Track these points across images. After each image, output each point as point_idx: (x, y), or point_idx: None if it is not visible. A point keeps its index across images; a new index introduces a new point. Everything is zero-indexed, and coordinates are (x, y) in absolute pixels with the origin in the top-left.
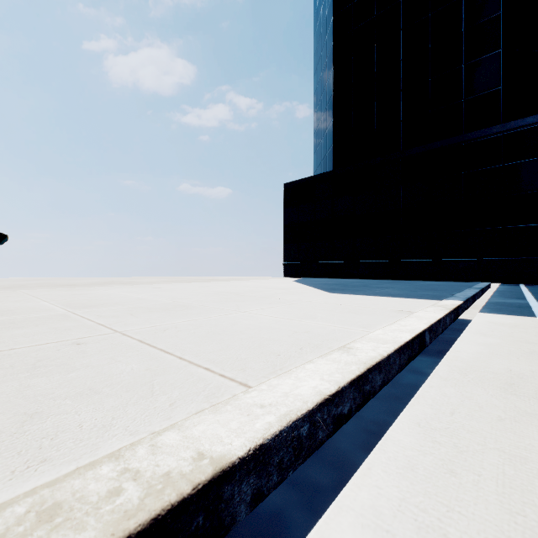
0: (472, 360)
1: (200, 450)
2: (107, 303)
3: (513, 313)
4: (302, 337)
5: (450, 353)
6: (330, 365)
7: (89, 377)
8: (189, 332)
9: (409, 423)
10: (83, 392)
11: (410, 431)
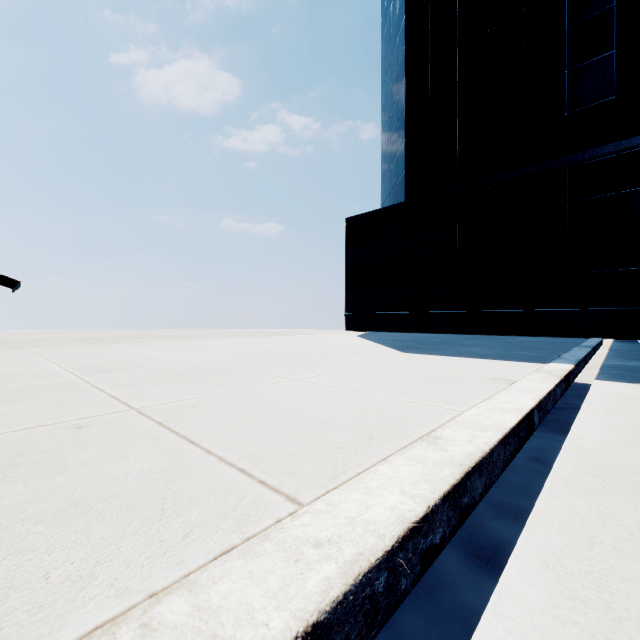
0: (601, 452)
1: (217, 638)
2: (128, 367)
3: (639, 382)
4: (371, 419)
5: (570, 441)
6: (413, 467)
7: (80, 484)
8: (224, 410)
9: (532, 561)
10: (66, 510)
11: (535, 577)
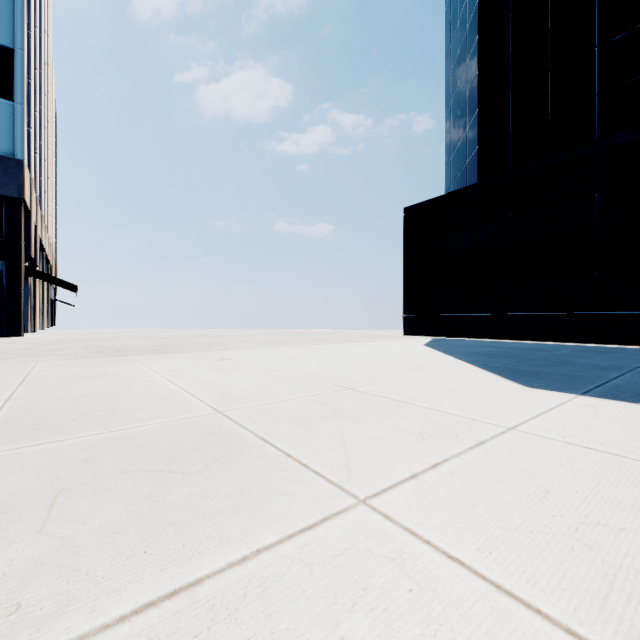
0: None
1: None
2: (86, 416)
3: None
4: None
5: None
6: None
7: None
8: None
9: None
10: None
11: None
